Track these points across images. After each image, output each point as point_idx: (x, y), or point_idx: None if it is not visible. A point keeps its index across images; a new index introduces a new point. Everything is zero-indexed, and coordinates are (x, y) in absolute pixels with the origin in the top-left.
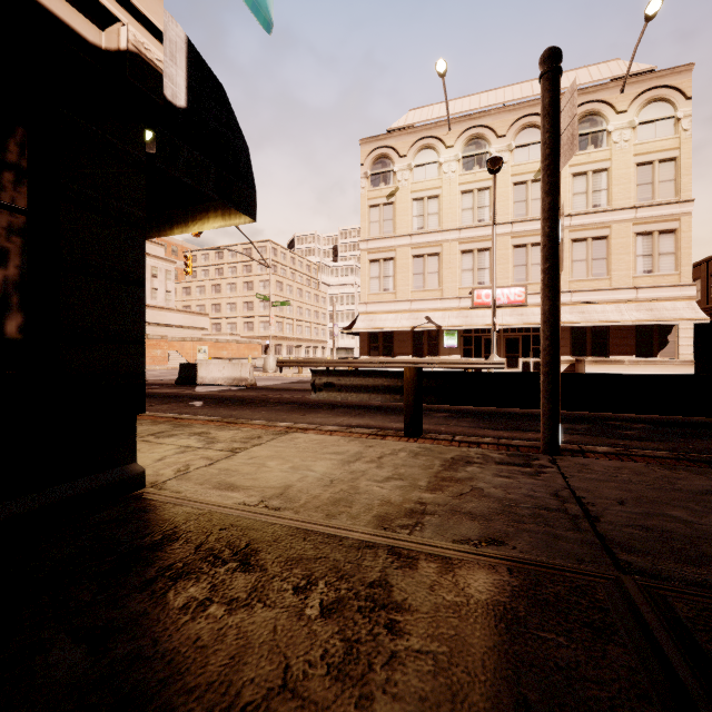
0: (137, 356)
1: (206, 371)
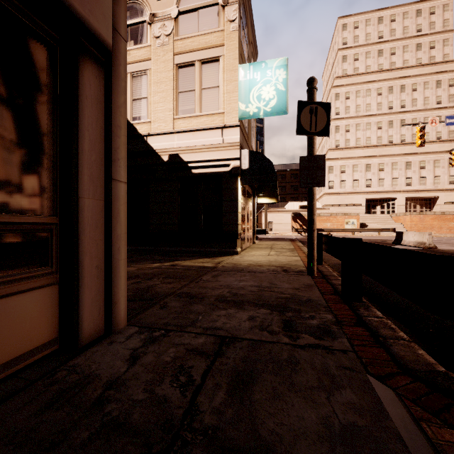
0: (236, 227)
1: (406, 236)
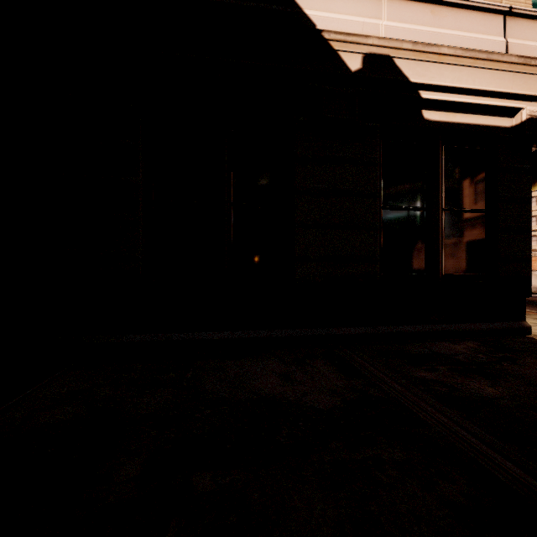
0: (527, 268)
1: None
